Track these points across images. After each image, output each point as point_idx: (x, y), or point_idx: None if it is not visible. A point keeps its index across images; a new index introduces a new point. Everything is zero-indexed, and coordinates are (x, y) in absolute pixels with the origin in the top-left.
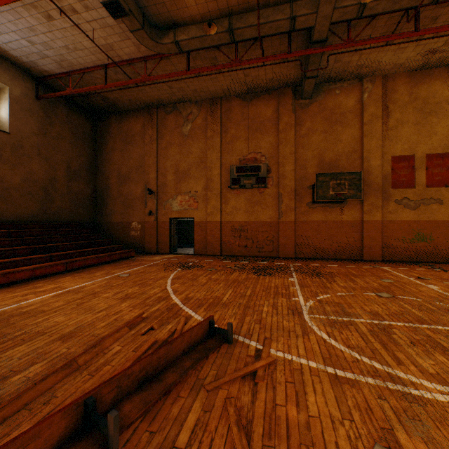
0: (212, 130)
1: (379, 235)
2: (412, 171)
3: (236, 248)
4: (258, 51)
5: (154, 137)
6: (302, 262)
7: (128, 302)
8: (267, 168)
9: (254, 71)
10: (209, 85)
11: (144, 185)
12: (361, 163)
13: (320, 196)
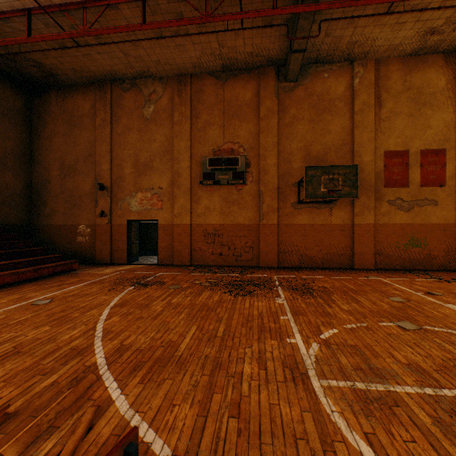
0: (180, 113)
1: (372, 240)
2: (406, 168)
3: (210, 256)
4: (235, 9)
5: (107, 119)
6: (288, 273)
7: (6, 365)
8: (246, 161)
9: (230, 39)
10: (175, 55)
11: (94, 179)
12: (352, 158)
13: (309, 194)
